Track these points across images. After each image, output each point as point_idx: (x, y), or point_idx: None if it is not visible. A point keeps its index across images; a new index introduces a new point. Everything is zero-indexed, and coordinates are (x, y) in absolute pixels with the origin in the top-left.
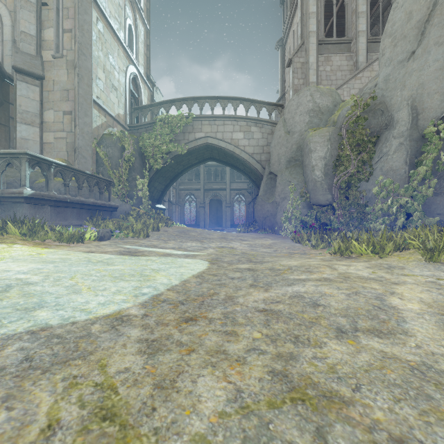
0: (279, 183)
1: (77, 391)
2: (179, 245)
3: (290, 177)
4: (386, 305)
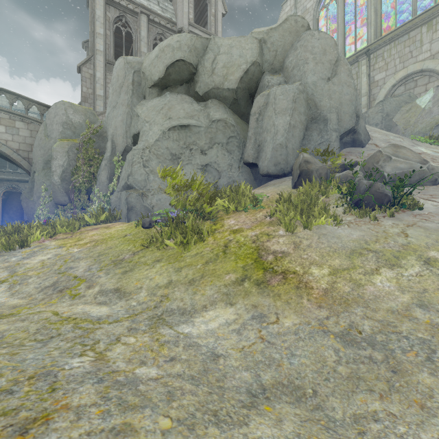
0: (36, 183)
1: None
2: None
3: (44, 178)
4: None
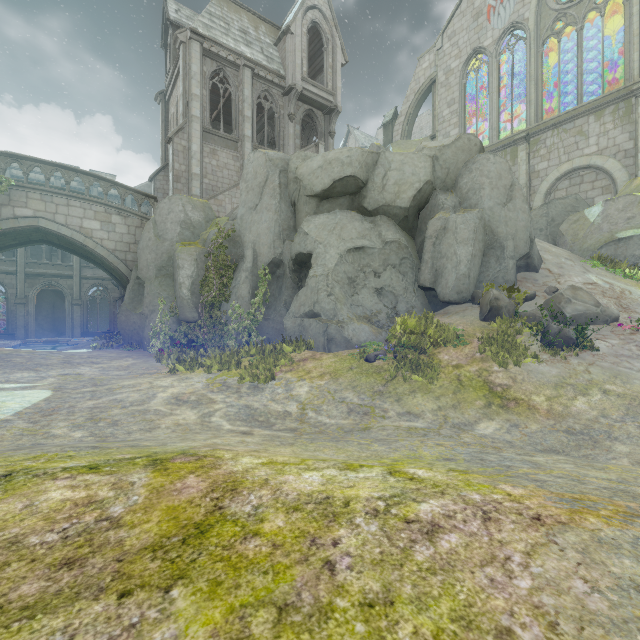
0: (148, 293)
1: (13, 430)
2: (5, 378)
3: (160, 288)
4: (153, 396)
